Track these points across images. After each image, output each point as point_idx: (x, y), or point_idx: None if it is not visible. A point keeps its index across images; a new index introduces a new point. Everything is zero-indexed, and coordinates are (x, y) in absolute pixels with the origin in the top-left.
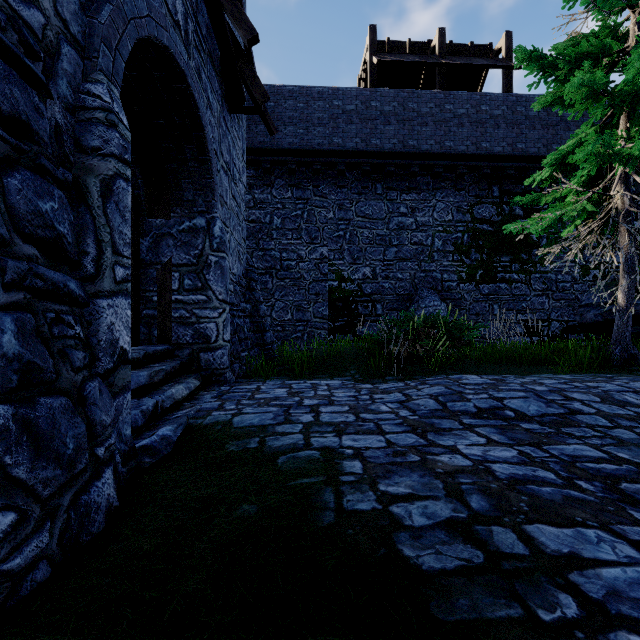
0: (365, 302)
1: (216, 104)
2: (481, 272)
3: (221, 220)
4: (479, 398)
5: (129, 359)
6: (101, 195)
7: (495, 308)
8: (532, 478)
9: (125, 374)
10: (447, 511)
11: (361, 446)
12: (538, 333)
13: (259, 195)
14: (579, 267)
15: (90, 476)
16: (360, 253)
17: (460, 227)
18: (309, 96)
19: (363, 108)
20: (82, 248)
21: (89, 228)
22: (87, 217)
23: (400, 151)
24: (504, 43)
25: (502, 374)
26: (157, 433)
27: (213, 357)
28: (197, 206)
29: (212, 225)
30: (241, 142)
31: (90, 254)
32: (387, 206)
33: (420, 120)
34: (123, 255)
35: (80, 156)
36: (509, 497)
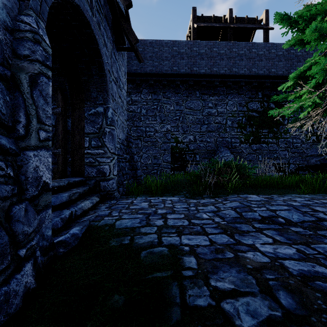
0: (190, 154)
1: (109, 45)
2: (252, 138)
3: (112, 109)
4: (261, 210)
5: (50, 188)
6: (29, 85)
7: (259, 157)
8: (315, 274)
9: (47, 198)
10: (265, 309)
11: (194, 244)
12: (283, 170)
13: (134, 97)
14: (305, 135)
15: (13, 270)
16: (187, 128)
17: (241, 114)
18: (160, 45)
19: (189, 51)
20: (16, 118)
21: (21, 106)
22: (20, 99)
23: (209, 74)
24: (264, 16)
25: (269, 194)
26: (69, 232)
27: (107, 184)
28: (98, 100)
29: (107, 111)
30: (124, 68)
31: (21, 122)
32: (202, 103)
33: (219, 57)
34: (45, 124)
35: (16, 60)
36: (307, 294)
